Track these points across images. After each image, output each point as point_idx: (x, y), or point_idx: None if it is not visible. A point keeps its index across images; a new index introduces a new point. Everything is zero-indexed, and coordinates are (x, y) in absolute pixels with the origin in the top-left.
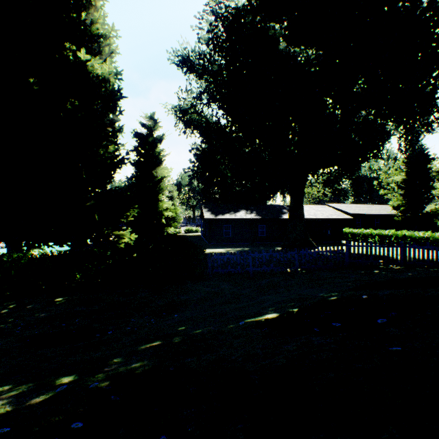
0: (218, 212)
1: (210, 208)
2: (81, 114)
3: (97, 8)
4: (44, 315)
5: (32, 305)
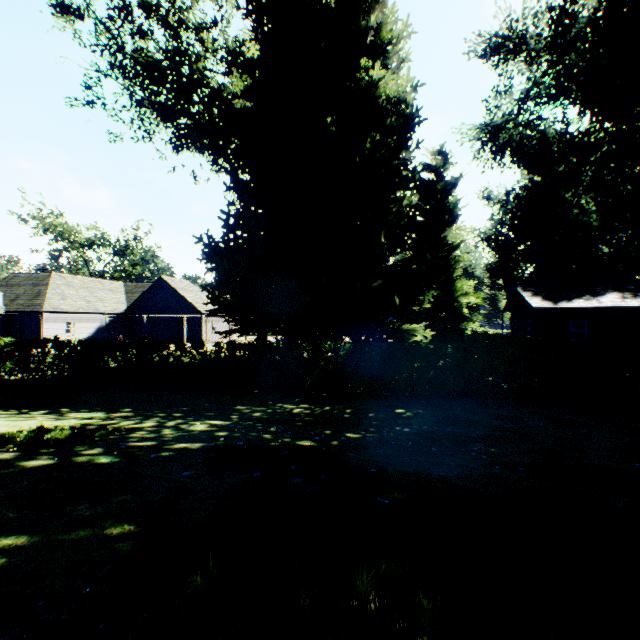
0: (555, 297)
1: (535, 292)
2: (380, 154)
3: (384, 5)
4: (410, 431)
5: (372, 413)
